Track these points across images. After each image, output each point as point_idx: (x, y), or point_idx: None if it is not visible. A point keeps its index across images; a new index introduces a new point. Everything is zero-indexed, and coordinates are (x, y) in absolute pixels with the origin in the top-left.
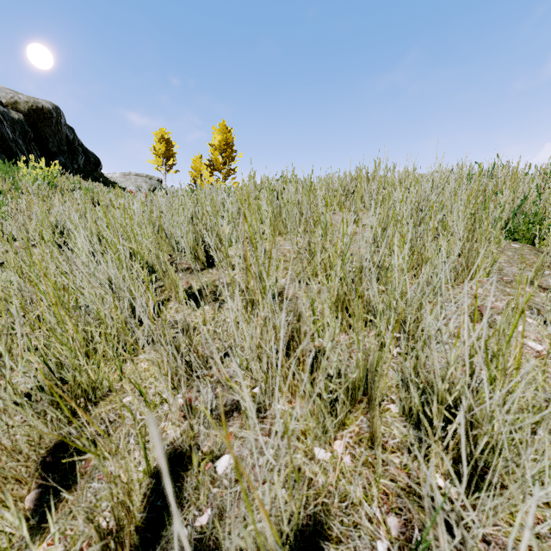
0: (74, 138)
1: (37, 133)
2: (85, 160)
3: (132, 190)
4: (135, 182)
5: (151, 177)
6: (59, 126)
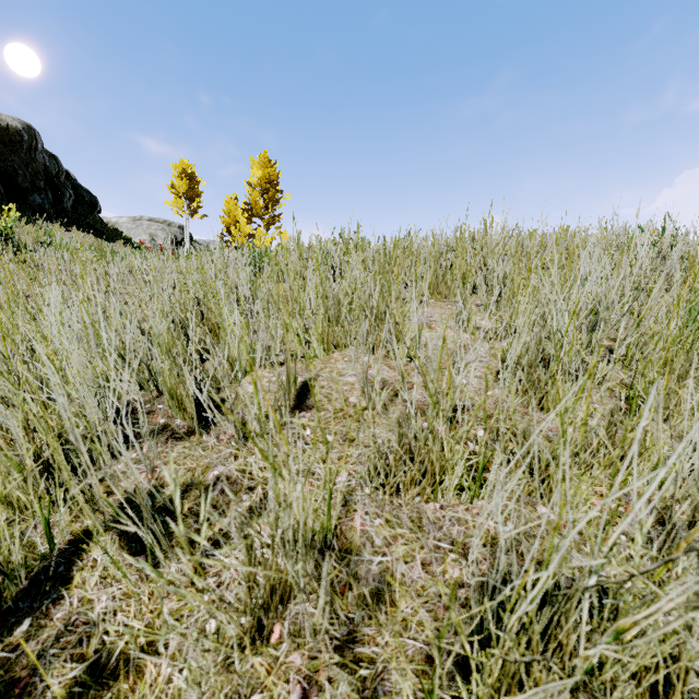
0: (58, 170)
1: (0, 163)
2: (77, 200)
3: (143, 240)
4: (148, 230)
5: (170, 223)
6: (34, 153)
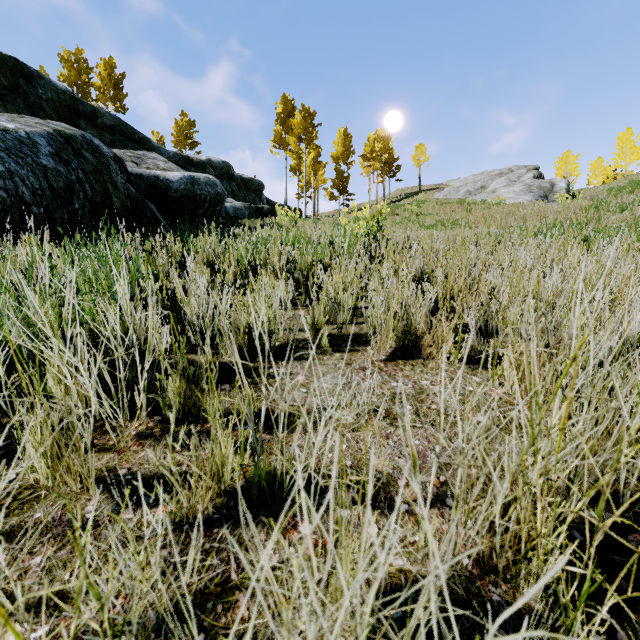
0: None
1: None
2: None
3: None
4: None
5: None
6: None
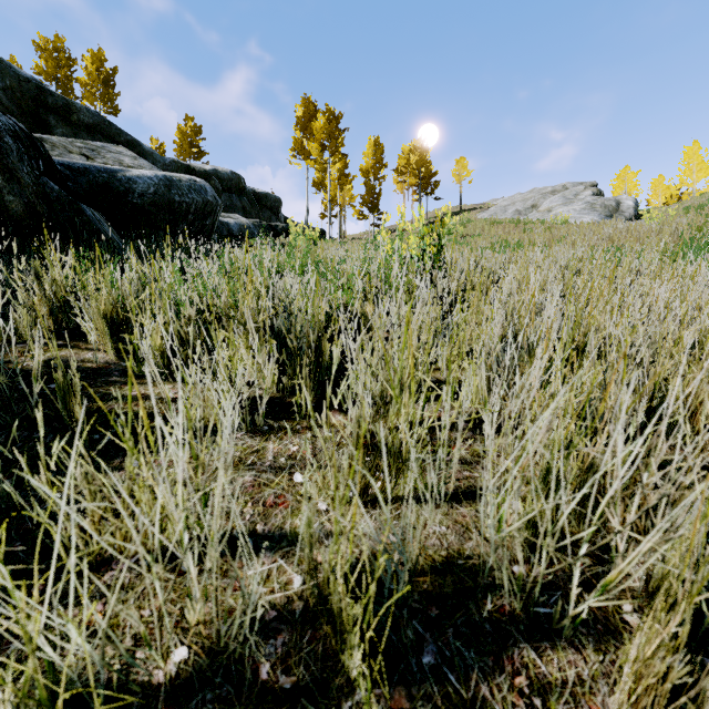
0: None
1: None
2: None
3: None
4: None
5: None
6: None
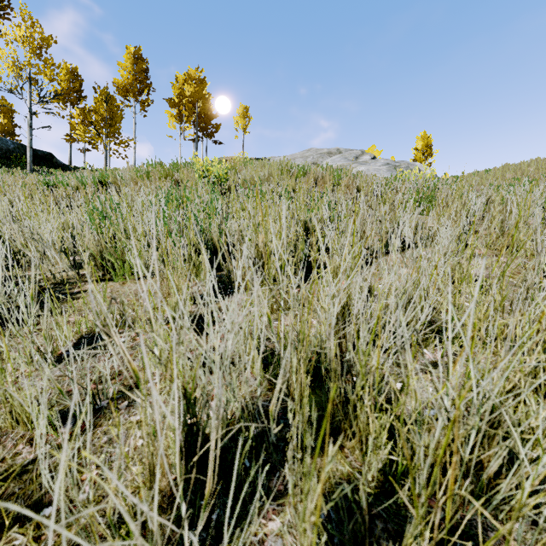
0: None
1: None
2: None
3: None
4: None
5: None
6: None
